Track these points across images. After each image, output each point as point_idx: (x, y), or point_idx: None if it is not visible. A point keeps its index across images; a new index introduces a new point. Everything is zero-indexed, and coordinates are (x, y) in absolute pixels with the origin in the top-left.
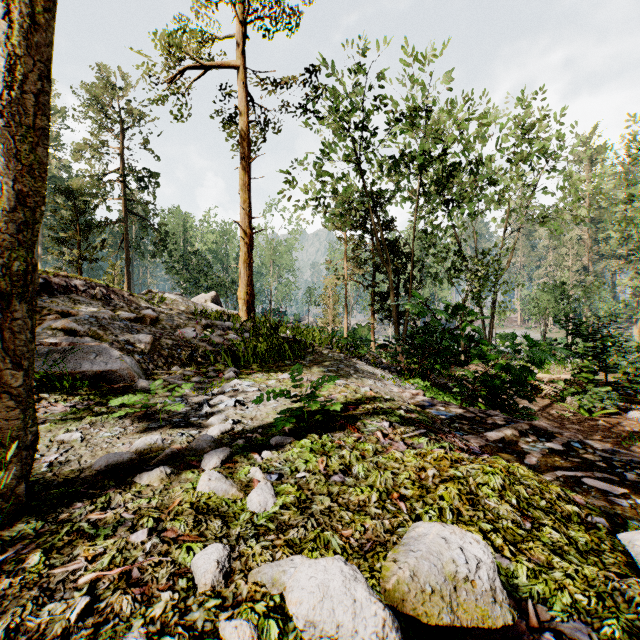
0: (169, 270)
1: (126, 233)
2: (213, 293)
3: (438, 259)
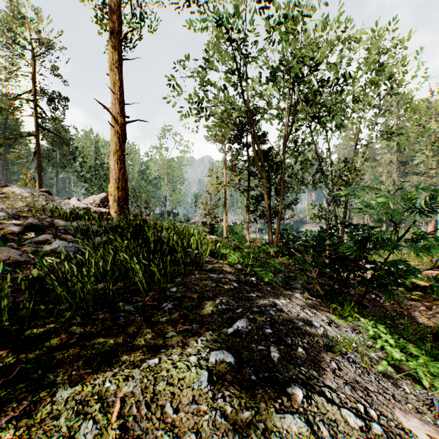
0: (80, 178)
1: (38, 145)
2: (103, 194)
3: (308, 165)
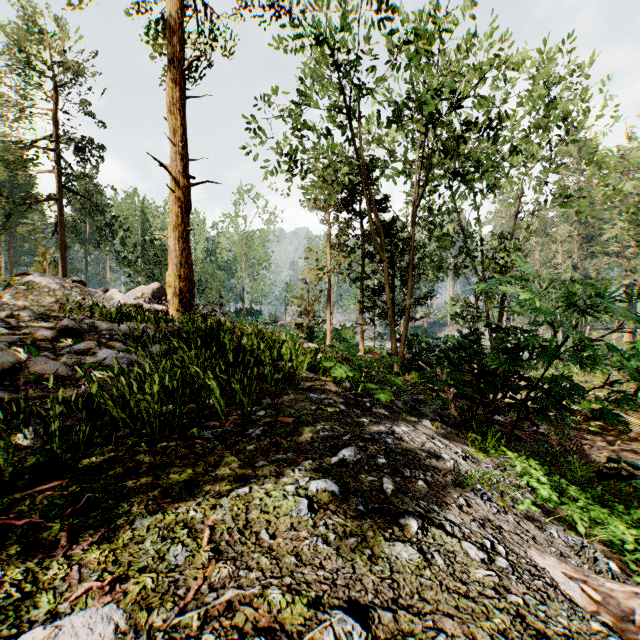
0: (120, 261)
1: (60, 214)
2: (156, 285)
3: (447, 243)
